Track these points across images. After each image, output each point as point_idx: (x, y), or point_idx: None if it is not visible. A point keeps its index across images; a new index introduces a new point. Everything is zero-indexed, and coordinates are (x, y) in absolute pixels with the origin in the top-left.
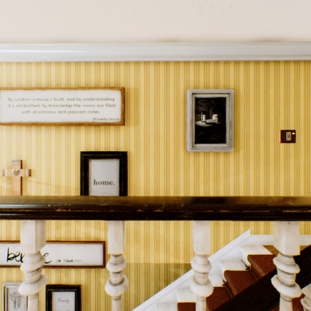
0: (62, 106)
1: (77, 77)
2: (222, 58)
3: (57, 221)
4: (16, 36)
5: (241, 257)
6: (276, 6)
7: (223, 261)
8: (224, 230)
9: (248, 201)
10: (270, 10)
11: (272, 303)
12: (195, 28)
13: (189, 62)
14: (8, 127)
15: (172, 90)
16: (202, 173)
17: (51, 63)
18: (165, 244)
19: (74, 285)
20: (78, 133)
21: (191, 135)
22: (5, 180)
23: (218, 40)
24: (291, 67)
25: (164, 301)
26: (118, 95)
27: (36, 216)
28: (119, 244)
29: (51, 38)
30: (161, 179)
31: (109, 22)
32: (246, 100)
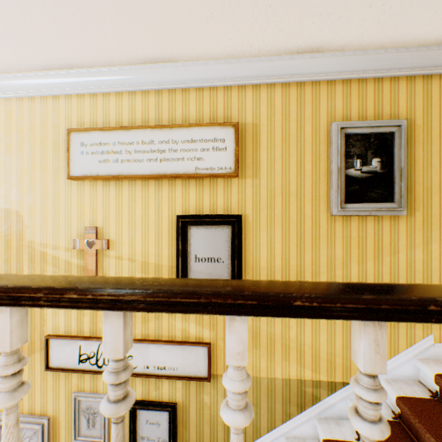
0: (152, 152)
1: (172, 111)
2: (388, 72)
3: (144, 312)
4: (93, 57)
5: (418, 377)
6: None
7: (390, 381)
8: (390, 334)
9: None
10: None
11: None
12: (352, 30)
13: (334, 81)
14: (79, 182)
15: (309, 124)
16: (356, 248)
17: (135, 93)
18: (298, 351)
19: (167, 402)
20: (172, 190)
21: (339, 191)
22: (75, 254)
23: (384, 45)
24: None
25: (297, 434)
26: (230, 133)
27: (253, 311)
28: (381, 358)
29: (139, 58)
30: (291, 255)
31: (225, 28)
32: (426, 135)
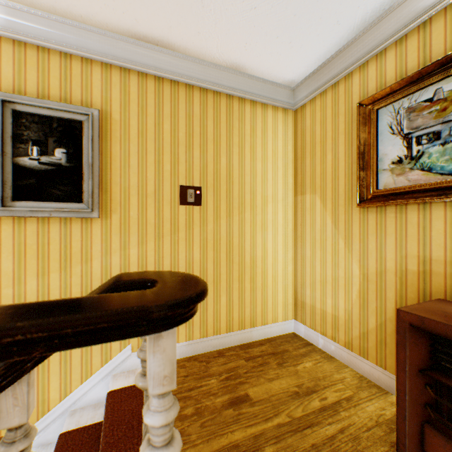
0: None
1: None
2: (76, 49)
3: None
4: None
5: None
6: None
7: (77, 411)
8: (82, 356)
9: None
10: None
11: None
12: None
13: (1, 38)
14: None
15: None
16: (35, 257)
17: None
18: None
19: None
20: None
21: (1, 183)
22: None
23: (60, 12)
24: (196, 96)
25: None
26: None
27: None
28: None
29: None
30: None
31: None
32: (124, 132)
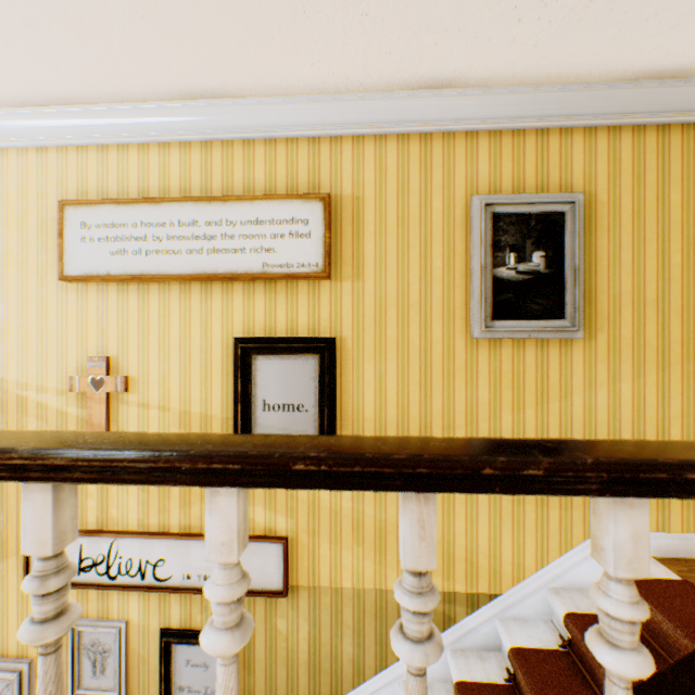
0: (195, 239)
1: (227, 175)
2: (557, 120)
3: (183, 491)
4: (100, 88)
5: None
6: None
7: (559, 590)
8: (559, 520)
9: None
10: (685, 4)
11: None
12: (497, 55)
13: (477, 133)
14: (79, 286)
15: (439, 198)
16: (509, 388)
17: (170, 146)
18: None
19: None
20: (228, 298)
21: (484, 301)
22: (74, 400)
23: (549, 80)
24: None
25: None
26: (317, 211)
27: (242, 479)
28: (429, 547)
29: (172, 90)
30: (412, 400)
31: (303, 48)
32: (612, 217)
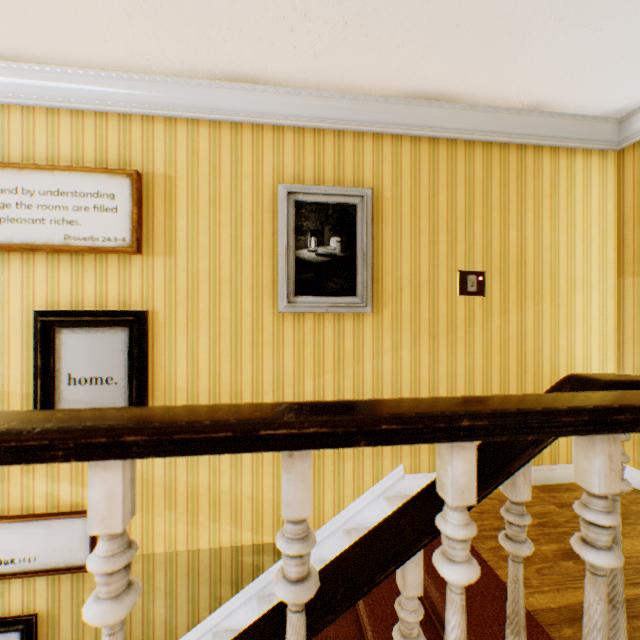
0: None
1: (28, 142)
2: (350, 124)
3: None
4: None
5: None
6: (431, 33)
7: (352, 530)
8: (354, 469)
9: (211, 414)
10: (423, 40)
11: (325, 614)
12: (285, 59)
13: (284, 128)
14: None
15: (249, 184)
16: (311, 356)
17: None
18: (233, 506)
19: (19, 616)
20: (30, 270)
21: (287, 279)
22: None
23: (340, 88)
24: (477, 154)
25: (231, 626)
26: (124, 186)
27: None
28: None
29: None
30: (224, 370)
31: (89, 22)
32: (395, 211)
